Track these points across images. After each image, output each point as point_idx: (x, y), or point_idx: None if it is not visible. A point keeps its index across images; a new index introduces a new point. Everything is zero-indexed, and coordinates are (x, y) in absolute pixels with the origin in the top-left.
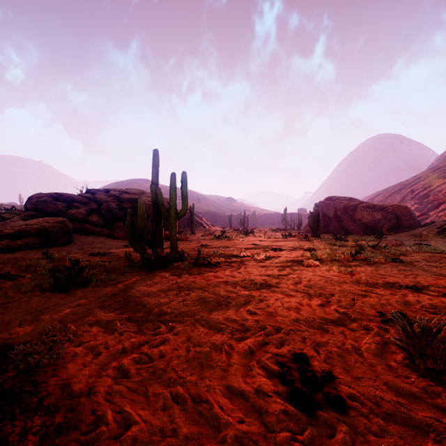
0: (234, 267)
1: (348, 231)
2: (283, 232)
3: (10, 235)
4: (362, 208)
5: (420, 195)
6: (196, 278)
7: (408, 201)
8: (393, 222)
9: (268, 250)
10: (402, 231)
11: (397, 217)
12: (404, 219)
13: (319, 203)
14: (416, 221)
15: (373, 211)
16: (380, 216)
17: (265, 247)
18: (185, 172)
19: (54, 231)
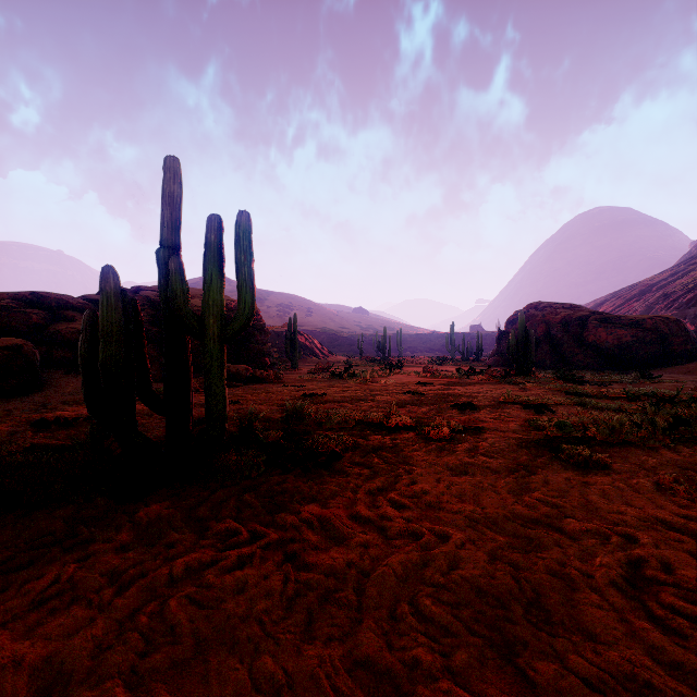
0: (379, 472)
1: (570, 363)
2: (454, 365)
3: None
4: (597, 321)
5: (681, 302)
6: (255, 545)
7: (660, 311)
8: (656, 348)
9: (446, 408)
10: (673, 363)
11: (662, 339)
12: (675, 343)
13: (516, 315)
14: (696, 345)
15: (617, 328)
16: (630, 336)
17: (436, 401)
18: (244, 212)
19: None
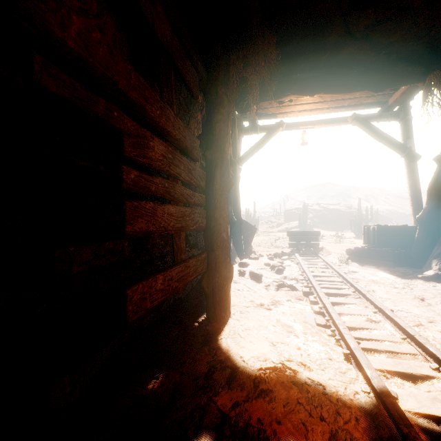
0: None
1: None
2: None
3: (296, 227)
4: None
5: None
6: None
7: None
8: None
9: None
10: None
11: None
12: None
13: None
14: None
15: None
16: None
17: None
18: (371, 206)
19: (309, 226)
